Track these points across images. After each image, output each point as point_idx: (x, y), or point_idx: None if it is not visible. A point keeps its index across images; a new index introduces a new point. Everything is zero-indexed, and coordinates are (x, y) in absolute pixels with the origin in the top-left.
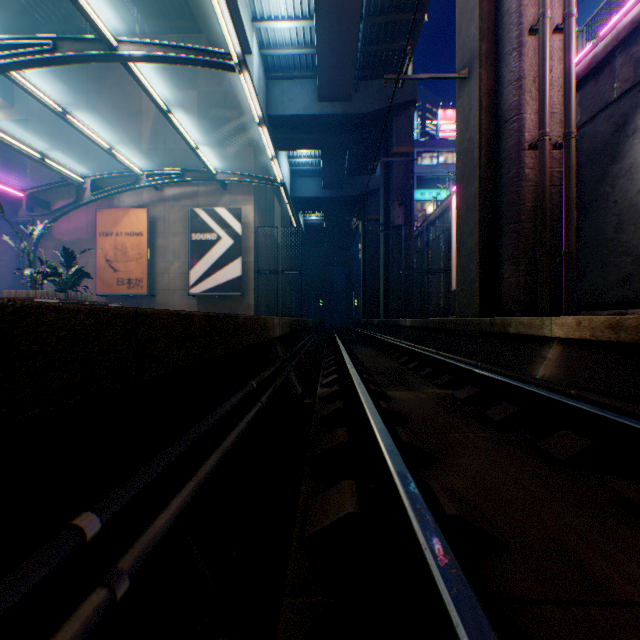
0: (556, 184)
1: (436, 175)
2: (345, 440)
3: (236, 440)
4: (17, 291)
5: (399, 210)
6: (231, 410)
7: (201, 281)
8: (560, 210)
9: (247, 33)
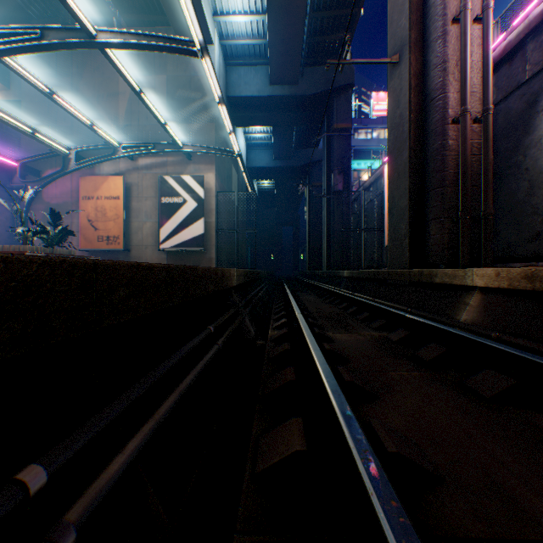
0: (476, 153)
1: (370, 148)
2: (293, 379)
3: (193, 381)
4: (10, 246)
5: (339, 177)
6: (190, 353)
7: (169, 238)
8: (479, 176)
9: (209, 26)
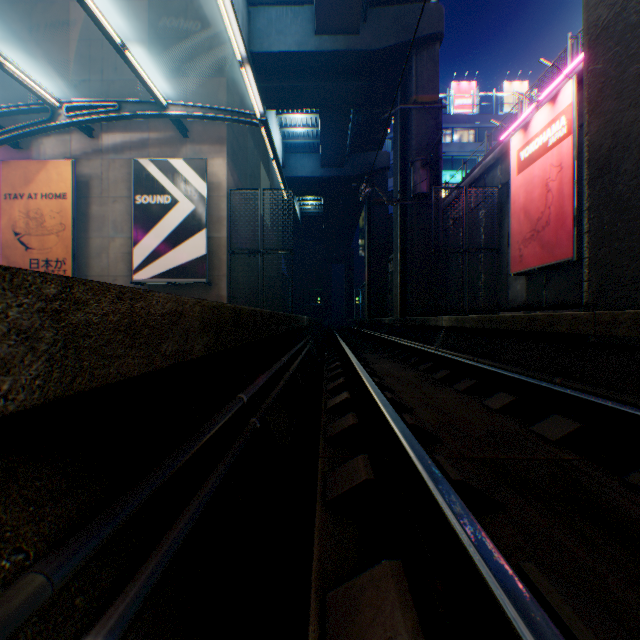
0: None
1: (450, 155)
2: None
3: None
4: None
5: (423, 172)
6: None
7: (149, 263)
8: None
9: None
